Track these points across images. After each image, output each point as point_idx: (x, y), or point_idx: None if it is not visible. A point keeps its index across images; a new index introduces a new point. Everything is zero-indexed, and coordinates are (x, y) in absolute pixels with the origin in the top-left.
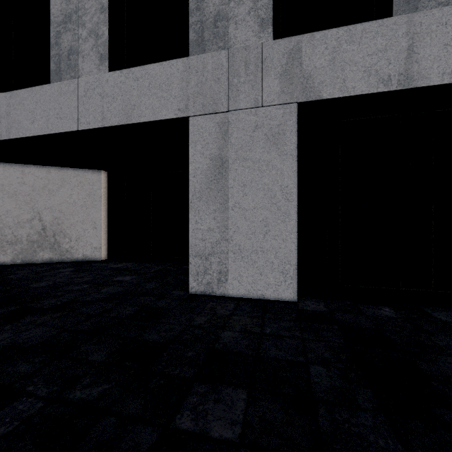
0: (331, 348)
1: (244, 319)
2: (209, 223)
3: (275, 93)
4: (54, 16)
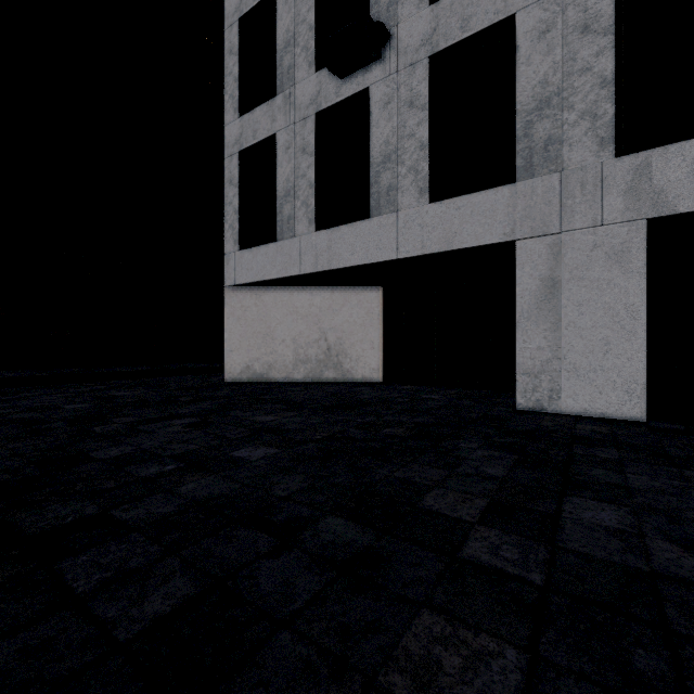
0: (687, 444)
1: (590, 426)
2: (538, 342)
3: (618, 211)
4: (373, 158)
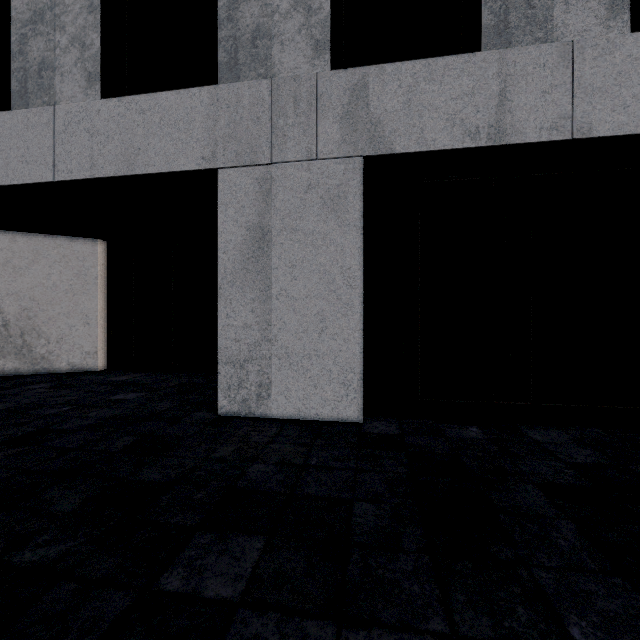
0: (389, 480)
1: (285, 448)
2: (245, 317)
3: (334, 142)
4: (16, 11)
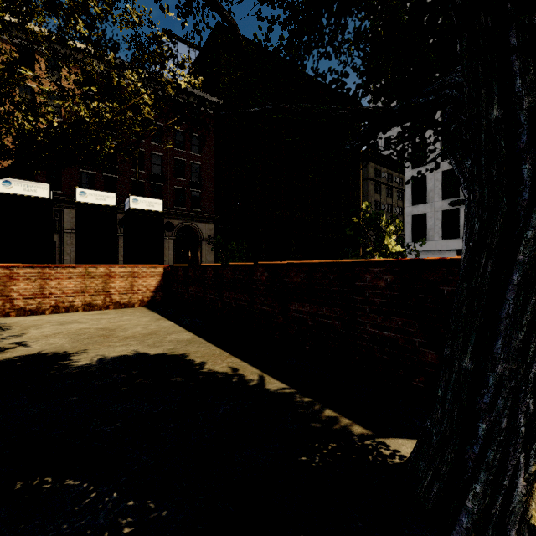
0: None
1: None
2: None
3: None
4: (460, 225)
